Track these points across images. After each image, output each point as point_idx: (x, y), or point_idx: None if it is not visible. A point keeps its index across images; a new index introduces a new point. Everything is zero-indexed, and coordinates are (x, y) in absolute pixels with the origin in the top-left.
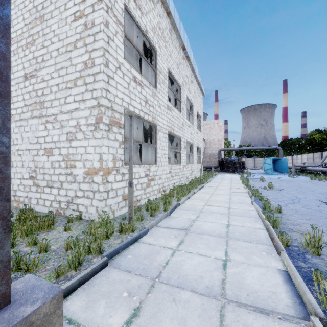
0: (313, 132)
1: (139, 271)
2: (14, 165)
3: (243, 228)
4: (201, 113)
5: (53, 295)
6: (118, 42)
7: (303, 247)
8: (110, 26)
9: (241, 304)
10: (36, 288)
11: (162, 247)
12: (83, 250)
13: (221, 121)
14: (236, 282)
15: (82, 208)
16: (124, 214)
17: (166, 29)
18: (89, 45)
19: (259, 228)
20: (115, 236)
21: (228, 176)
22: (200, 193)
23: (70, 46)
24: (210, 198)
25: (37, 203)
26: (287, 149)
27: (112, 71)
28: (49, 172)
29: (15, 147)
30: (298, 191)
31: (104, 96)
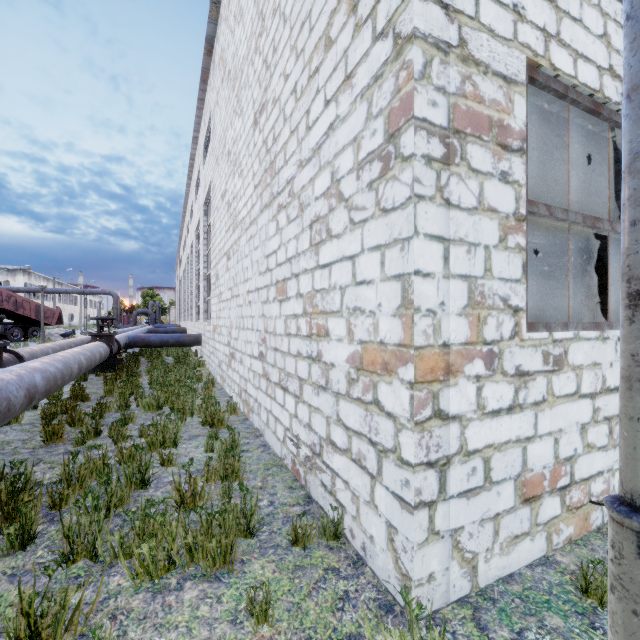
0: None
1: None
2: (244, 325)
3: None
4: None
5: None
6: None
7: None
8: None
9: None
10: None
11: None
12: None
13: None
14: None
15: (344, 494)
16: (530, 583)
17: None
18: None
19: None
20: None
21: None
22: None
23: None
24: None
25: (267, 422)
26: None
27: None
28: (281, 348)
29: (245, 287)
30: None
31: None
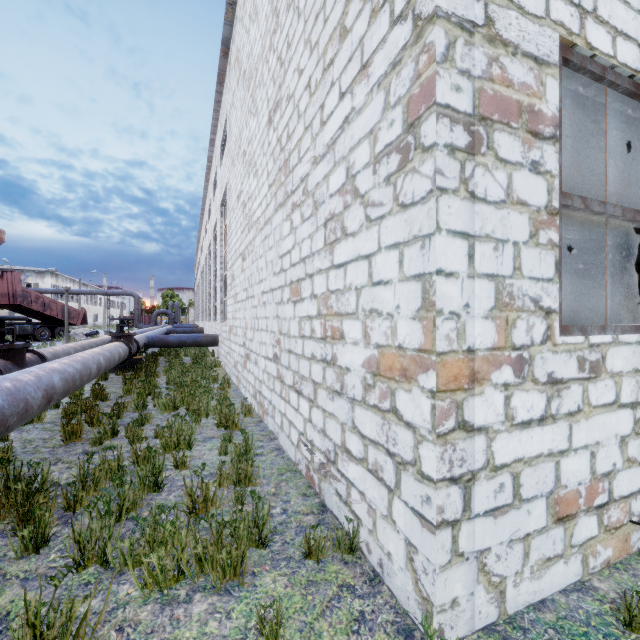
0: None
1: None
2: (259, 326)
3: None
4: None
5: None
6: None
7: None
8: None
9: None
10: None
11: None
12: None
13: None
14: None
15: (359, 505)
16: (564, 612)
17: None
18: None
19: None
20: None
21: None
22: None
23: None
24: None
25: (281, 425)
26: None
27: None
28: (295, 350)
29: (260, 288)
30: None
31: None
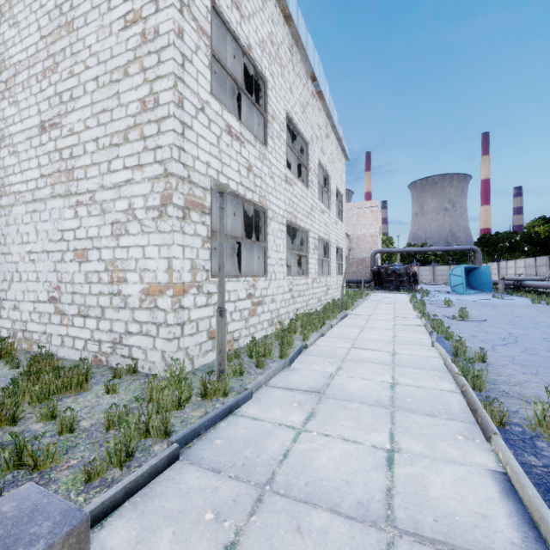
0: (536, 221)
1: (236, 469)
2: (23, 278)
3: (420, 389)
4: (343, 189)
5: (70, 527)
6: (201, 64)
7: (530, 427)
8: (185, 36)
9: (425, 538)
10: (39, 513)
11: (276, 424)
12: (135, 431)
13: (377, 203)
14: (413, 495)
15: (138, 352)
16: (211, 364)
17: (284, 45)
18: (149, 69)
19: (449, 389)
20: (194, 403)
21: (388, 296)
22: (342, 326)
23: (117, 73)
24: (359, 335)
25: (62, 344)
26: (490, 251)
27: (189, 115)
28: (81, 291)
29: (24, 248)
30: (511, 323)
31: (176, 158)
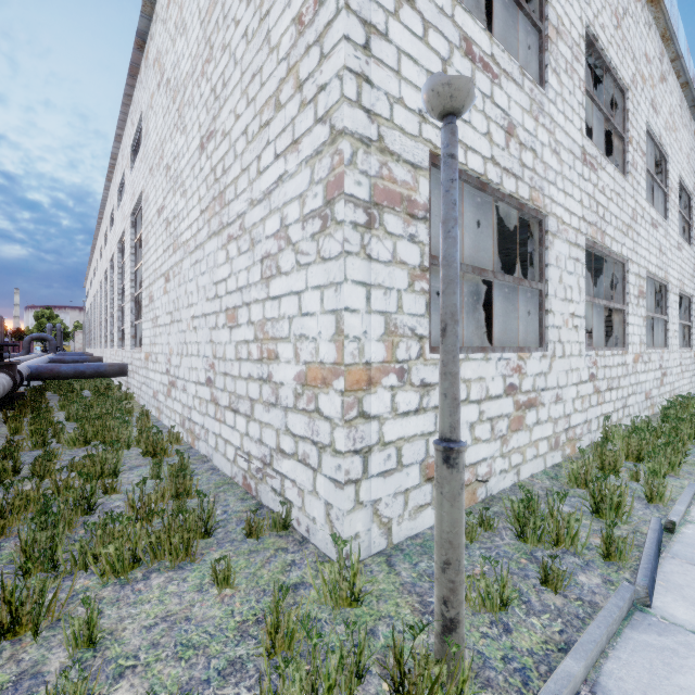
0: None
1: None
2: (188, 351)
3: None
4: (691, 182)
5: None
6: None
7: None
8: None
9: None
10: None
11: None
12: None
13: None
14: None
15: (292, 491)
16: (429, 537)
17: None
18: None
19: None
20: None
21: None
22: None
23: None
24: None
25: (216, 446)
26: None
27: (380, 8)
28: (232, 372)
29: (189, 313)
30: None
31: (350, 97)
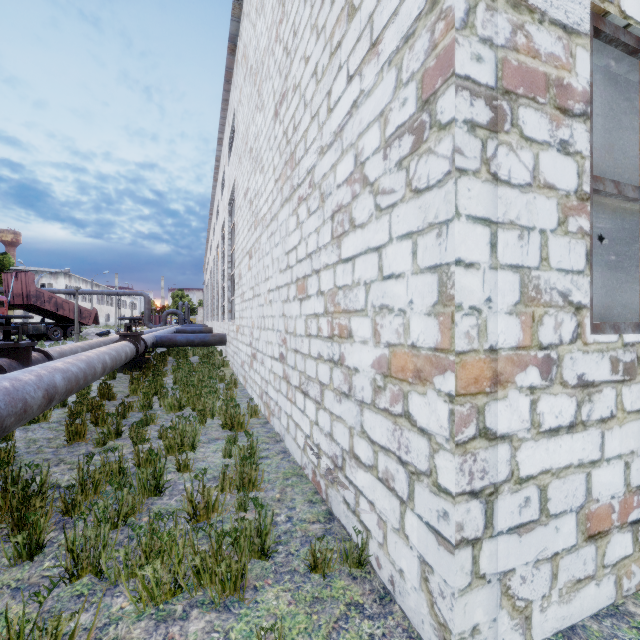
0: None
1: None
2: (265, 325)
3: None
4: None
5: None
6: None
7: None
8: None
9: None
10: None
11: None
12: None
13: None
14: None
15: (369, 516)
16: None
17: None
18: None
19: None
20: None
21: None
22: None
23: None
24: None
25: (287, 427)
26: None
27: None
28: (302, 349)
29: (266, 286)
30: None
31: None
